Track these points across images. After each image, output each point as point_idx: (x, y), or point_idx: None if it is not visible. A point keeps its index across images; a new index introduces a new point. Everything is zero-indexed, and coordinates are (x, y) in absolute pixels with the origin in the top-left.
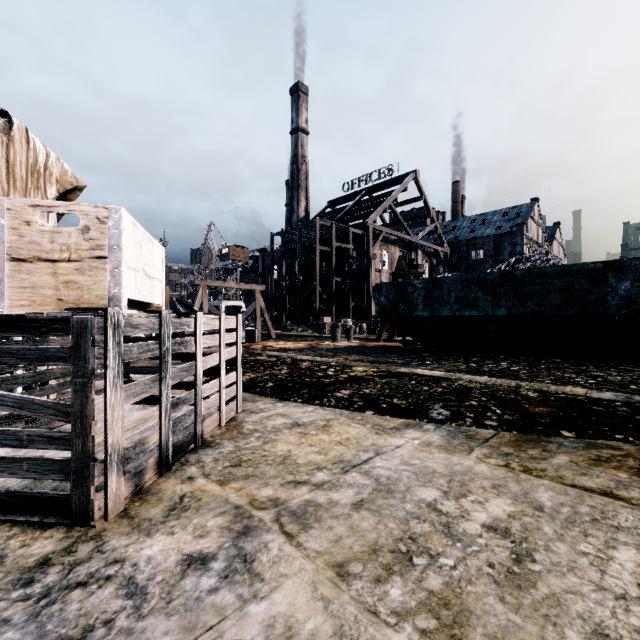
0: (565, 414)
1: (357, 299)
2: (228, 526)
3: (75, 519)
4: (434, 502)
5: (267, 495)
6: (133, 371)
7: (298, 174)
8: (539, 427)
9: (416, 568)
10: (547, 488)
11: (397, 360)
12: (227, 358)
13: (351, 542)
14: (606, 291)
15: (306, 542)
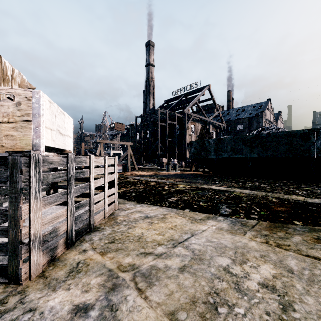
0: (295, 211)
1: (179, 150)
2: (103, 284)
3: (10, 280)
4: (227, 267)
5: (128, 262)
6: (59, 187)
7: (149, 87)
8: (281, 219)
9: (220, 316)
10: (293, 257)
11: (200, 181)
12: (109, 180)
13: (178, 296)
14: (310, 145)
15: (150, 296)
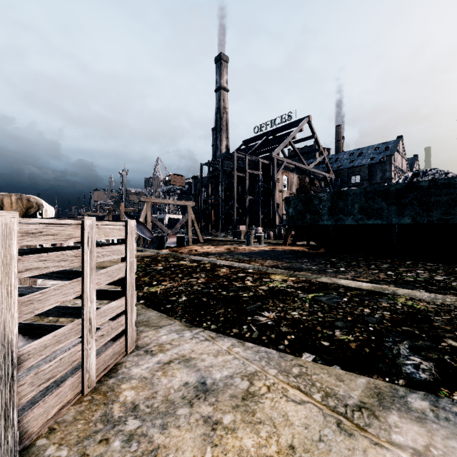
0: None
1: (265, 212)
2: None
3: None
4: None
5: None
6: None
7: (221, 121)
8: None
9: None
10: None
11: (311, 266)
12: (104, 283)
13: None
14: None
15: None
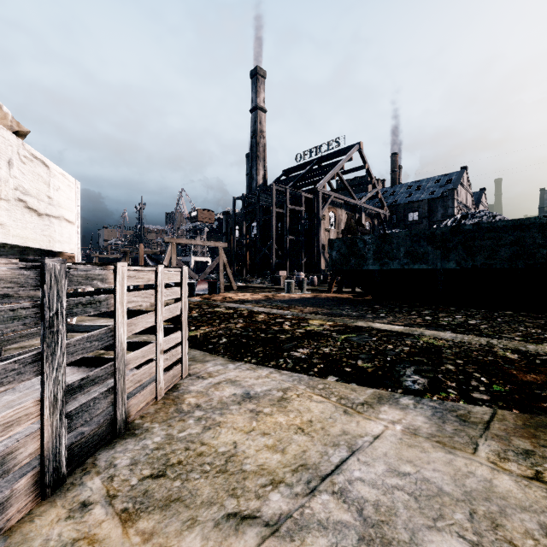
0: None
1: (308, 255)
2: None
3: None
4: None
5: None
6: (69, 329)
7: (257, 147)
8: (543, 403)
9: None
10: None
11: (351, 312)
12: (167, 317)
13: None
14: None
15: None
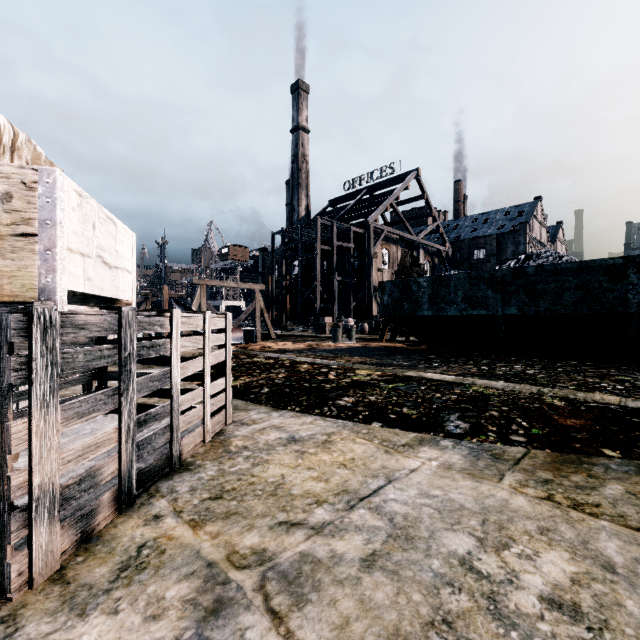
0: (603, 428)
1: (358, 299)
2: (194, 598)
3: None
4: (468, 557)
5: (251, 544)
6: (110, 377)
7: (299, 173)
8: (576, 444)
9: None
10: (610, 534)
11: (402, 362)
12: (213, 363)
13: (362, 629)
14: (626, 289)
15: (299, 629)
